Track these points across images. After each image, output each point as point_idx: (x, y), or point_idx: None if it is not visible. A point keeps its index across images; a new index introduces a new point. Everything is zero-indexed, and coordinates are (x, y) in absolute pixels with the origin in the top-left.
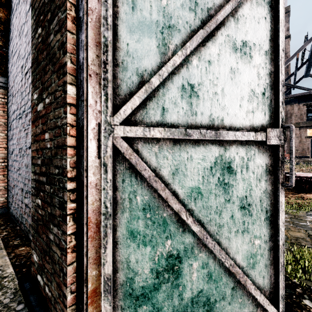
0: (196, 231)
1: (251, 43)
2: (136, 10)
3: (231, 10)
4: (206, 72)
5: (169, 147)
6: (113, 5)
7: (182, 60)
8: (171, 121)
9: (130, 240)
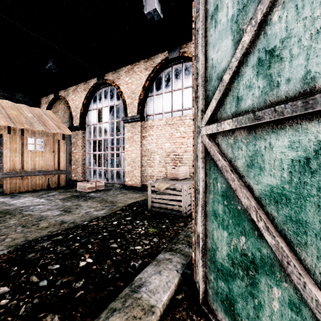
0: (270, 243)
1: None
2: (217, 25)
3: None
4: (296, 13)
5: (243, 137)
6: (205, 38)
7: (251, 34)
8: (246, 108)
9: (214, 218)
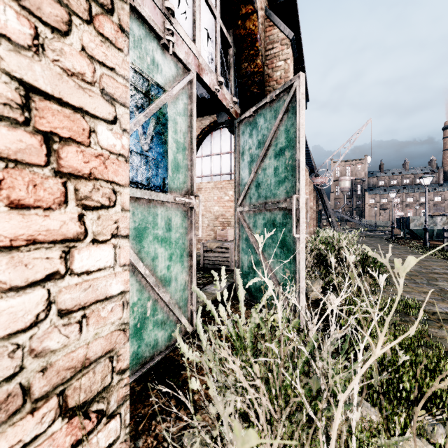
0: (258, 253)
1: (284, 147)
2: (244, 160)
3: (271, 138)
4: (264, 175)
5: (252, 214)
6: (239, 163)
7: (253, 175)
8: (253, 202)
9: (242, 251)
